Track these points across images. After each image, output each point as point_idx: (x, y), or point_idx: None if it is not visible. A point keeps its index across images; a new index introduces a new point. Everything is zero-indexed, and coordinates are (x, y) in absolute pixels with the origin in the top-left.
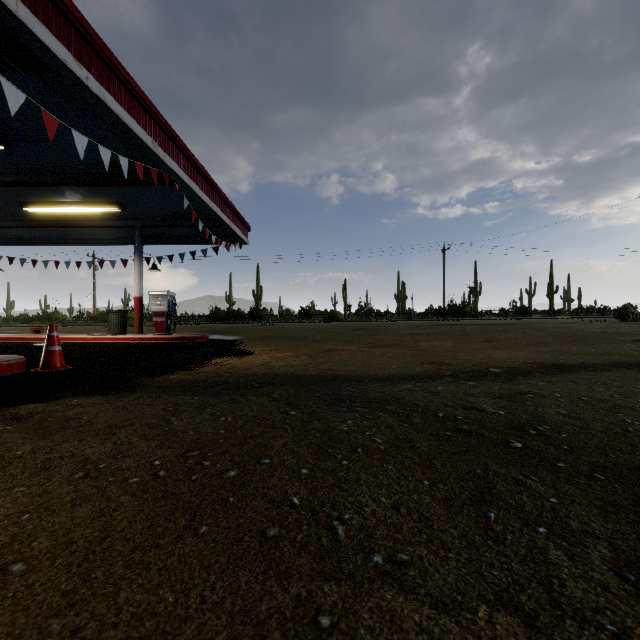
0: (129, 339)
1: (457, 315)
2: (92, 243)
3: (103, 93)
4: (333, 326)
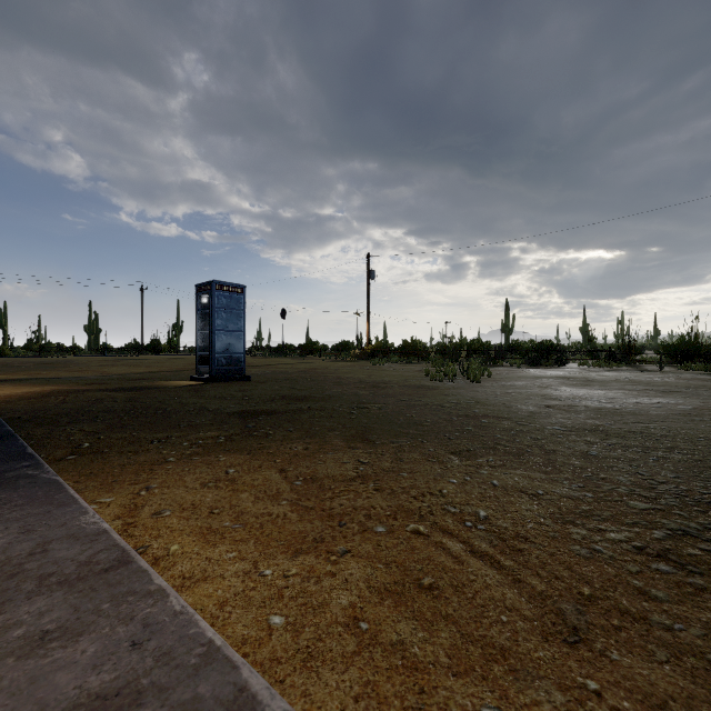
0: None
1: (154, 351)
2: None
3: None
4: (15, 361)
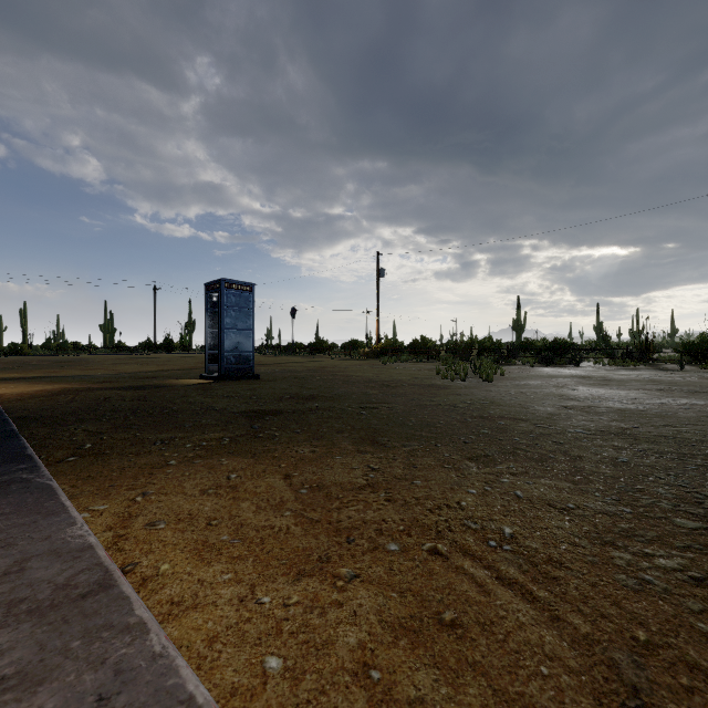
0: None
1: (166, 350)
2: None
3: None
4: (32, 360)
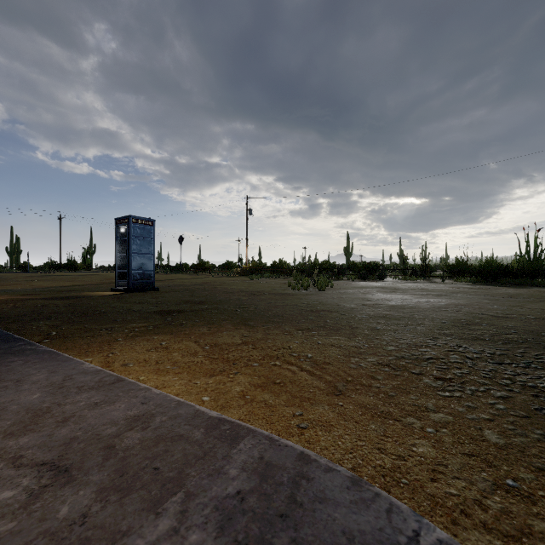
0: None
1: (71, 269)
2: None
3: None
4: None
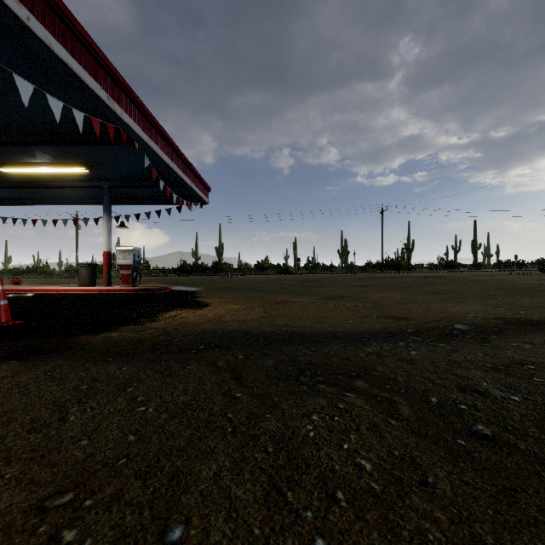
0: (97, 290)
1: (394, 268)
2: (67, 203)
3: (49, 38)
4: (285, 278)
